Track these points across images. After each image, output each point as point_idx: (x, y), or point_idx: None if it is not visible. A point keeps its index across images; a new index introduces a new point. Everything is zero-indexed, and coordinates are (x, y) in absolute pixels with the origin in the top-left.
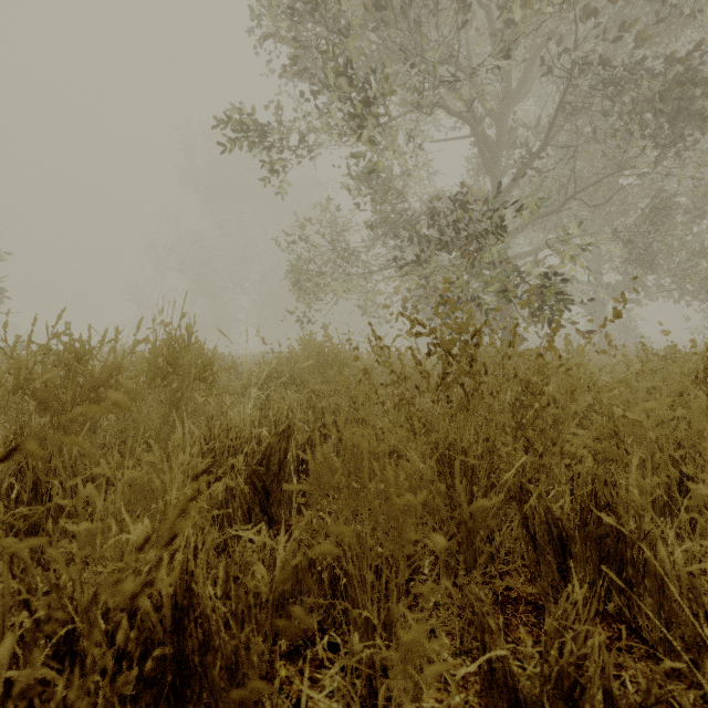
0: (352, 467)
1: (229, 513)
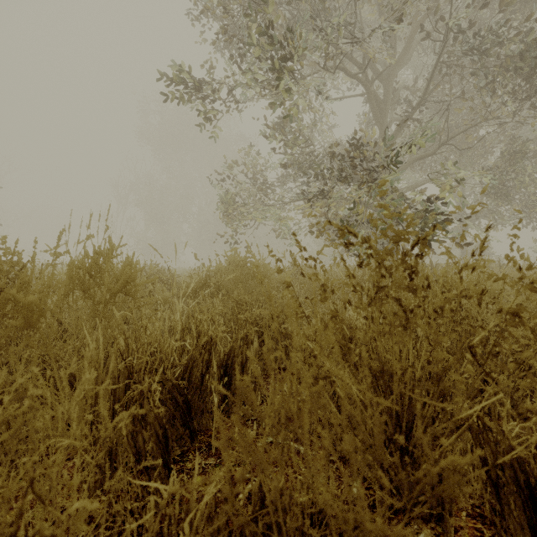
0: (282, 418)
1: (137, 446)
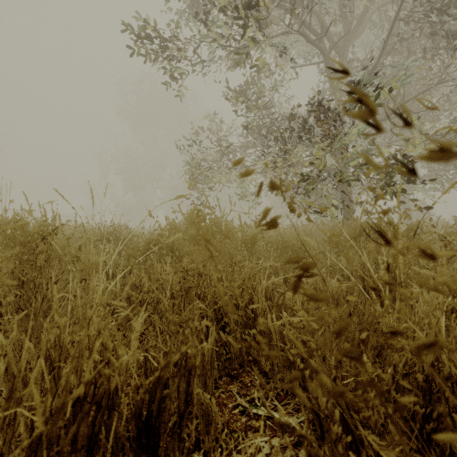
0: None
1: None
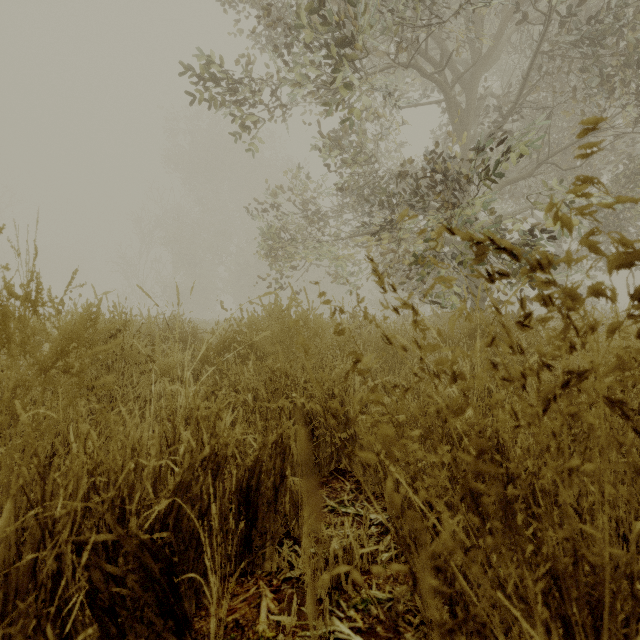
0: None
1: None
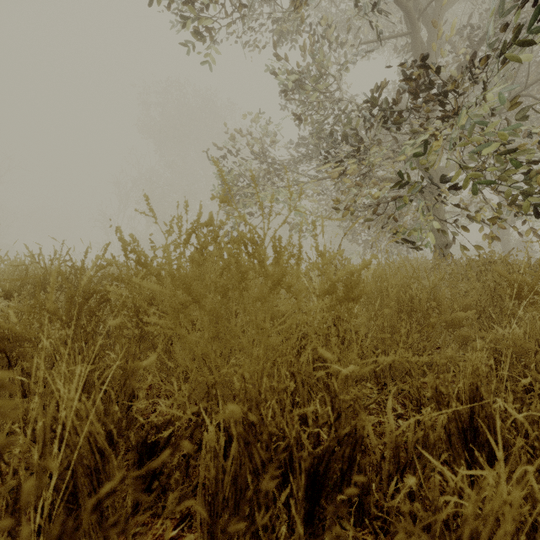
0: None
1: None
